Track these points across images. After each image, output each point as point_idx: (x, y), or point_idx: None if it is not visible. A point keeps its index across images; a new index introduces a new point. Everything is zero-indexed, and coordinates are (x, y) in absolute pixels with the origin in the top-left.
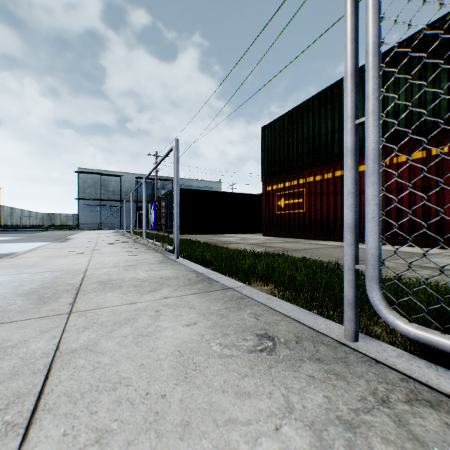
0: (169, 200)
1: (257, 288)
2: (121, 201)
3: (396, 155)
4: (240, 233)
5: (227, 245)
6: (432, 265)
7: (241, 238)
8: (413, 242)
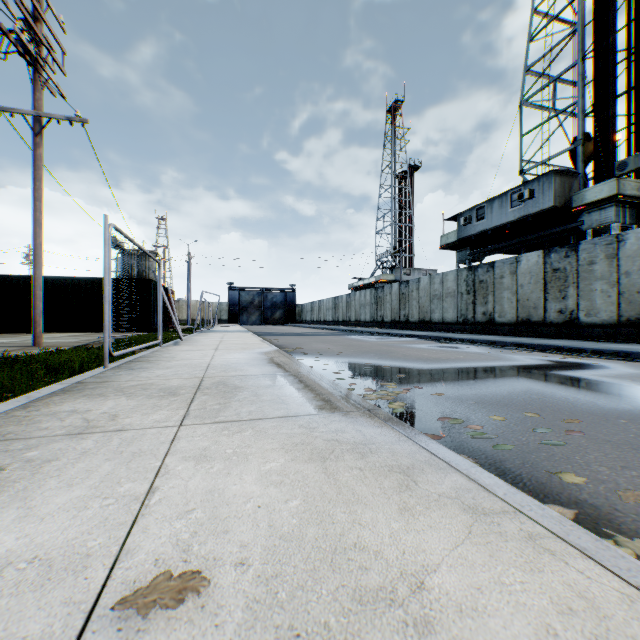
0: None
1: None
2: None
3: None
4: None
5: None
6: None
7: None
8: None
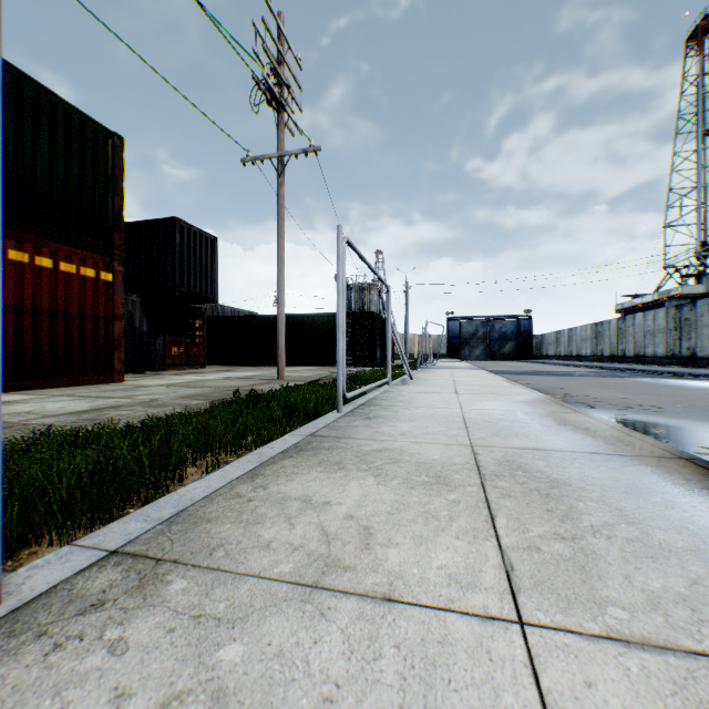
0: None
1: (196, 475)
2: None
3: None
4: None
5: None
6: (57, 412)
7: None
8: None
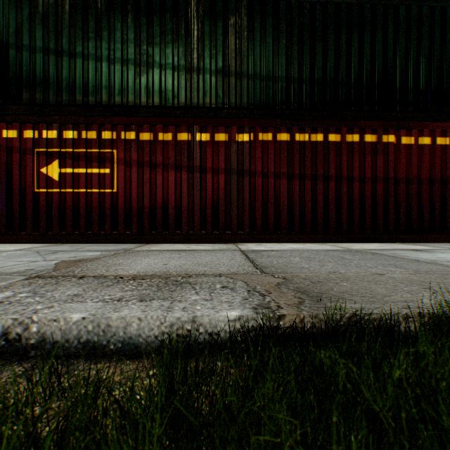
0: None
1: None
2: None
3: (262, 130)
4: None
5: None
6: None
7: None
8: (279, 238)
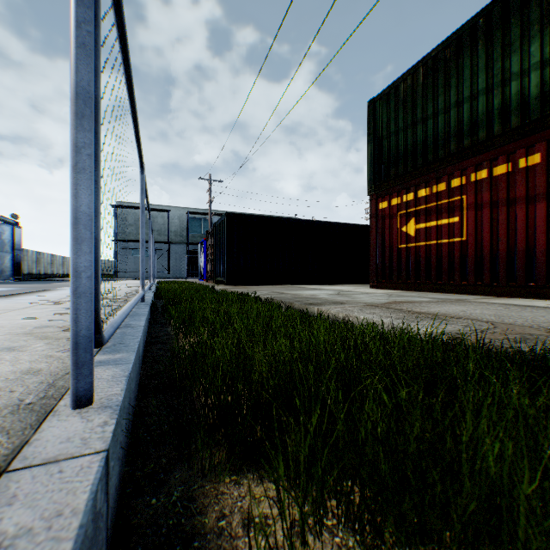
0: (220, 233)
1: None
2: (169, 243)
3: None
4: (329, 284)
5: (317, 307)
6: None
7: (335, 291)
8: None
